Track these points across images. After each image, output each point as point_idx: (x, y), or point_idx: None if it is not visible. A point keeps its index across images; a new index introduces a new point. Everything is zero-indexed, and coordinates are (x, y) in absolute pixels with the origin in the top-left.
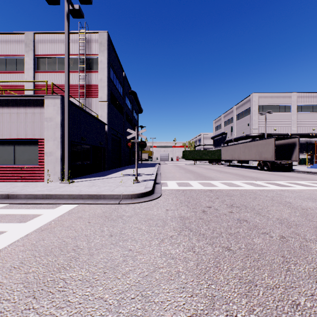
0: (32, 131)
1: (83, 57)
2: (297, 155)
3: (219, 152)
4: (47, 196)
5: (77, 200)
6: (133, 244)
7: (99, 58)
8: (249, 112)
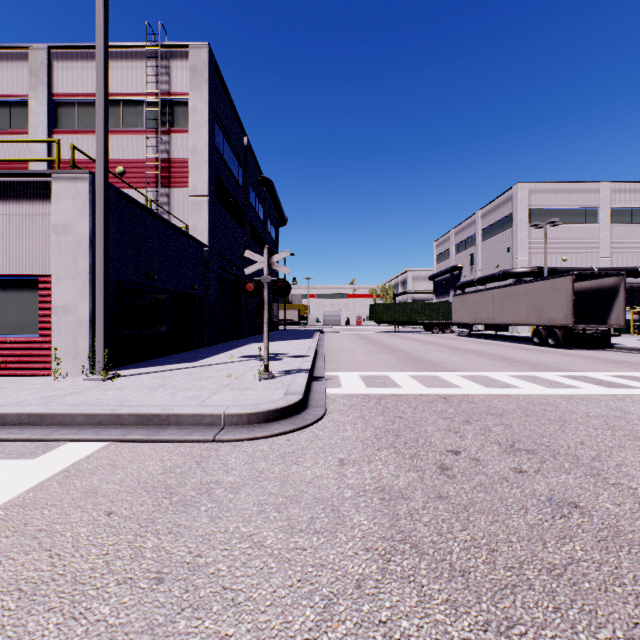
0: (25, 257)
1: (156, 100)
2: (622, 313)
3: (447, 308)
4: (31, 418)
5: (107, 429)
6: (226, 633)
7: (191, 102)
8: (510, 223)
